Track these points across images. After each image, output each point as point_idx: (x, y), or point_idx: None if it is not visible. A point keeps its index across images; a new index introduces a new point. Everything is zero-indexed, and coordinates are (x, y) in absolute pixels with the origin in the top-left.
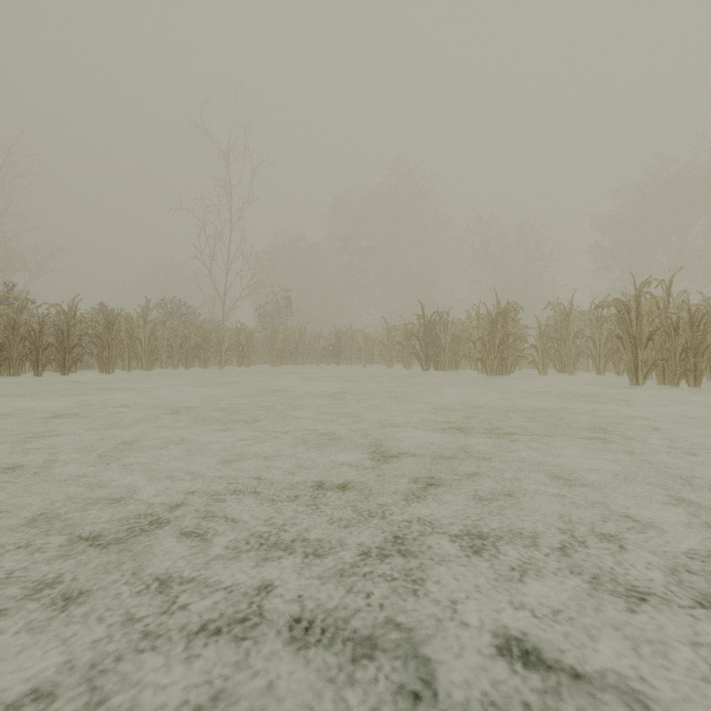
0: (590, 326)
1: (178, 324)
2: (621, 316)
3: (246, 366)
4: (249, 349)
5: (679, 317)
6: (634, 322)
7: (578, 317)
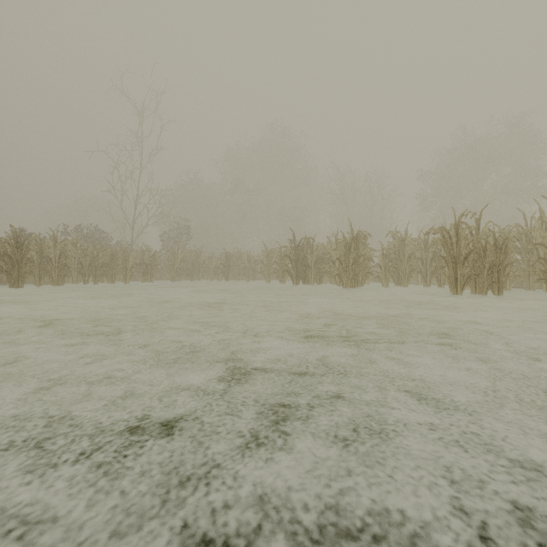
0: (420, 249)
1: (87, 246)
2: (445, 240)
3: (149, 281)
4: (152, 267)
5: (487, 241)
6: (454, 245)
7: (410, 242)
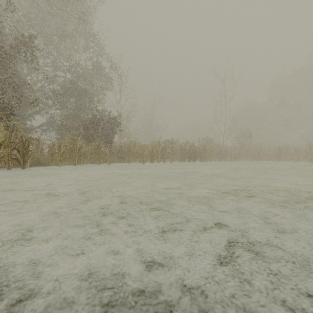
0: None
1: (216, 147)
2: None
3: (238, 160)
4: (239, 154)
5: None
6: None
7: None
